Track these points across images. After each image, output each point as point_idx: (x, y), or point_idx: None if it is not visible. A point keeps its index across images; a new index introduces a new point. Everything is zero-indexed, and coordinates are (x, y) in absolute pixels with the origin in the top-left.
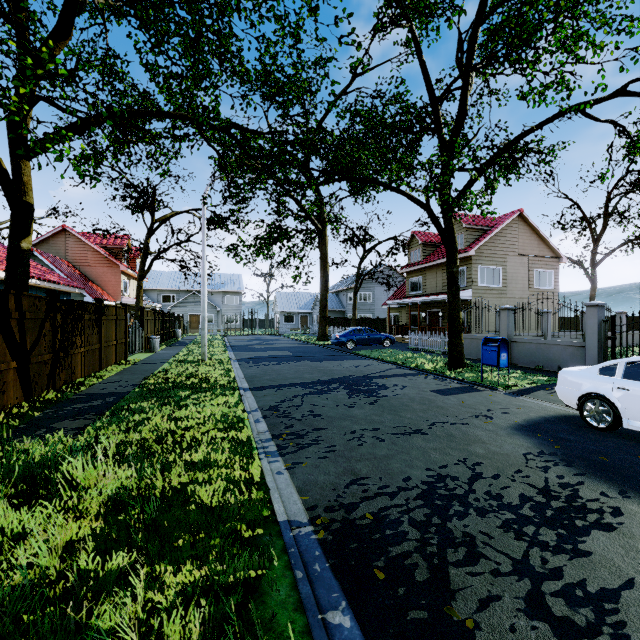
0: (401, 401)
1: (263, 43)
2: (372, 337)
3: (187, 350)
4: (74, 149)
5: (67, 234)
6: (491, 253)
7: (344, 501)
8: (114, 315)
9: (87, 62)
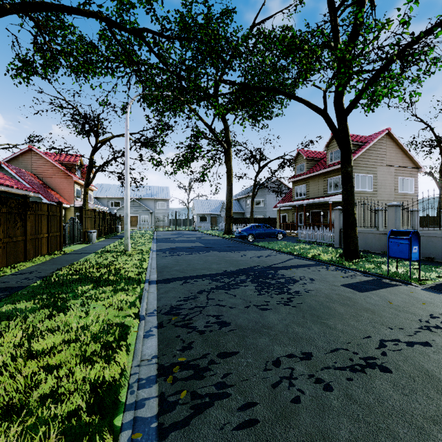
0: (318, 300)
1: None
2: (268, 231)
3: (119, 242)
4: None
5: (33, 153)
6: (365, 164)
7: None
8: (46, 211)
9: None
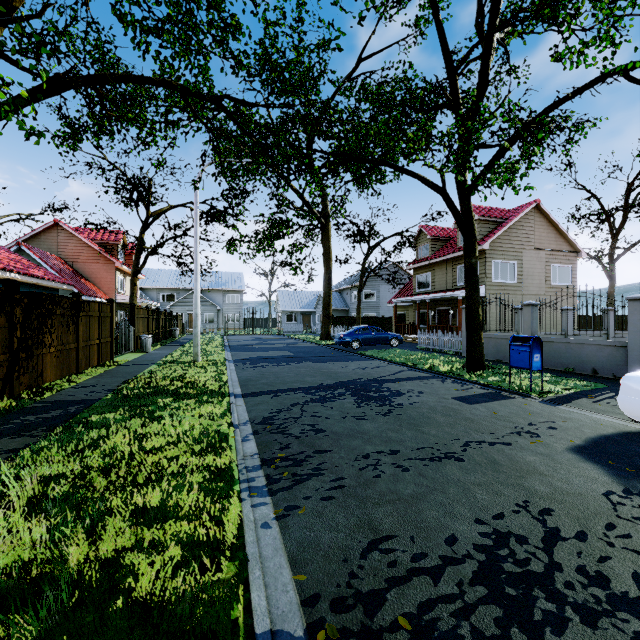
0: (420, 411)
1: (259, 6)
2: (378, 336)
3: (181, 350)
4: (14, 97)
5: (59, 229)
6: (506, 247)
7: (361, 586)
8: (96, 311)
9: (45, 6)
